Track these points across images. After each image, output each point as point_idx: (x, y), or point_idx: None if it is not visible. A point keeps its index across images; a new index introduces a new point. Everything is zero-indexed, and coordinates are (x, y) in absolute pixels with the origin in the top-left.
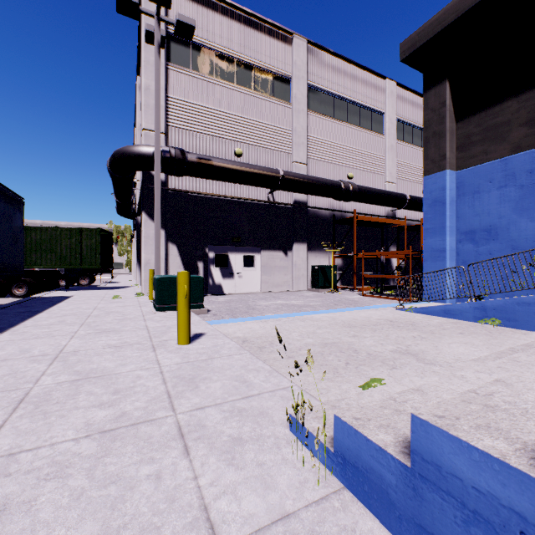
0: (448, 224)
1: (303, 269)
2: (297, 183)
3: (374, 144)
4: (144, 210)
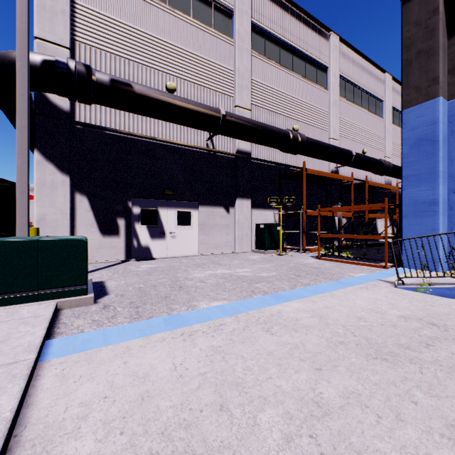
0: (441, 168)
1: (246, 228)
2: (241, 126)
3: (319, 98)
4: (36, 147)
